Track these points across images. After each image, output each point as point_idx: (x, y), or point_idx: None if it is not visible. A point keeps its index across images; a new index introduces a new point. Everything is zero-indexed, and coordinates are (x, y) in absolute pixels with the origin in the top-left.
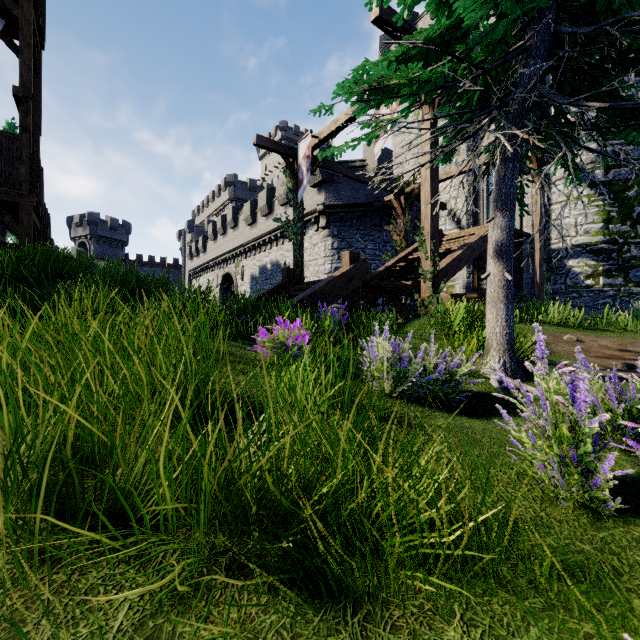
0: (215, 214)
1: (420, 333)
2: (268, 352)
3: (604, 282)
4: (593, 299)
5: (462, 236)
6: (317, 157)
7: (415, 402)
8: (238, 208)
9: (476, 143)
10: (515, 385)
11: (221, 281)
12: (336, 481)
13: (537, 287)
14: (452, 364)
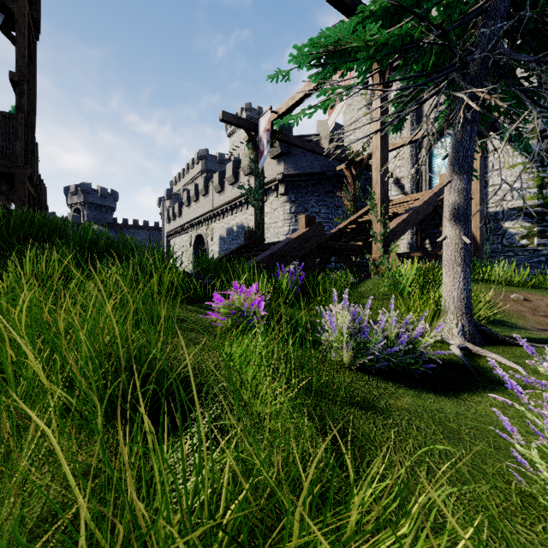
0: (189, 183)
1: (373, 293)
2: (223, 318)
3: (538, 242)
4: (528, 257)
5: (407, 201)
6: (275, 125)
7: (376, 375)
8: (208, 178)
9: (419, 118)
10: (476, 351)
11: (194, 241)
12: (290, 547)
13: (477, 247)
14: (415, 333)
